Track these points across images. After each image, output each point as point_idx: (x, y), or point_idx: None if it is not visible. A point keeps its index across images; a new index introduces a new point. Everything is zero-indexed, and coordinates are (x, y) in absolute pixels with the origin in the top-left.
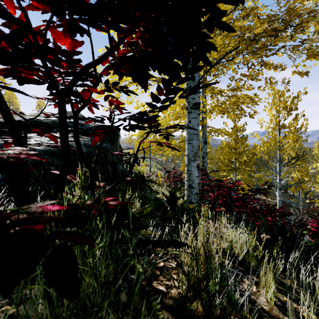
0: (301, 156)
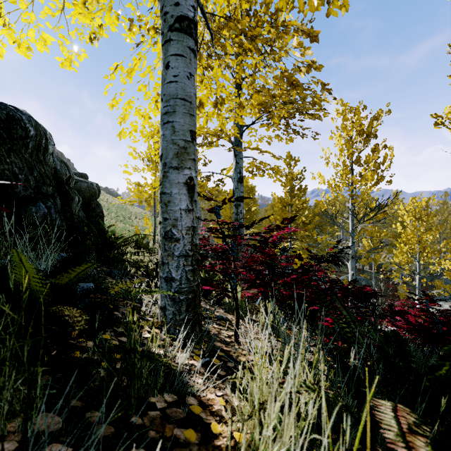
0: (384, 205)
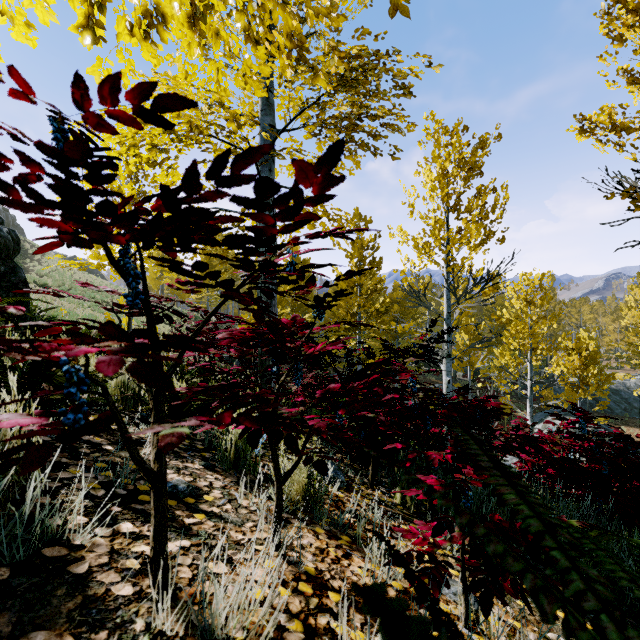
0: (494, 275)
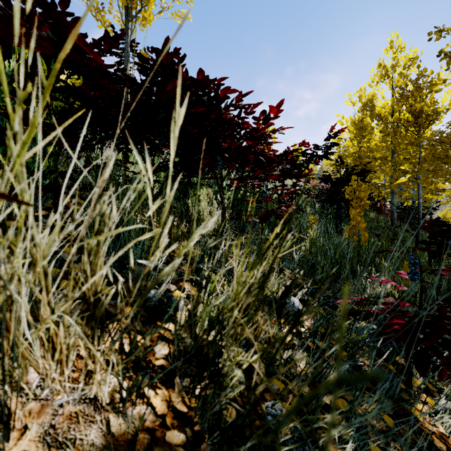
0: None
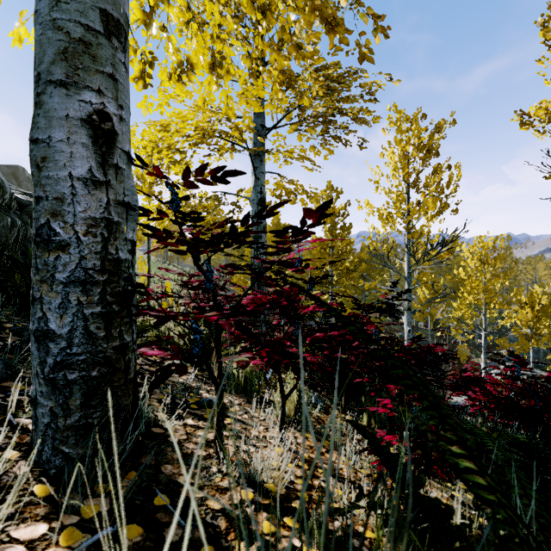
0: (449, 241)
